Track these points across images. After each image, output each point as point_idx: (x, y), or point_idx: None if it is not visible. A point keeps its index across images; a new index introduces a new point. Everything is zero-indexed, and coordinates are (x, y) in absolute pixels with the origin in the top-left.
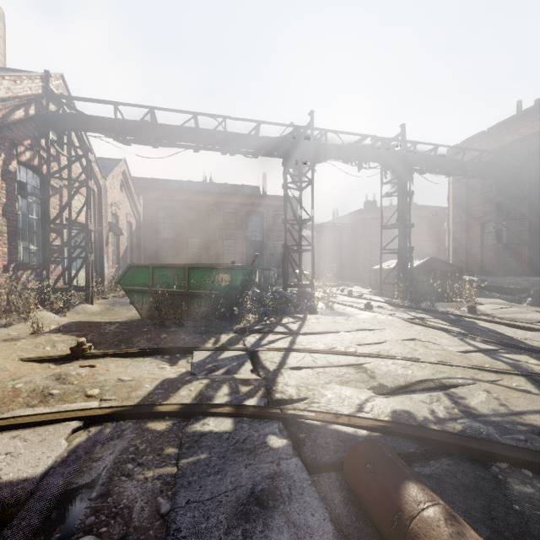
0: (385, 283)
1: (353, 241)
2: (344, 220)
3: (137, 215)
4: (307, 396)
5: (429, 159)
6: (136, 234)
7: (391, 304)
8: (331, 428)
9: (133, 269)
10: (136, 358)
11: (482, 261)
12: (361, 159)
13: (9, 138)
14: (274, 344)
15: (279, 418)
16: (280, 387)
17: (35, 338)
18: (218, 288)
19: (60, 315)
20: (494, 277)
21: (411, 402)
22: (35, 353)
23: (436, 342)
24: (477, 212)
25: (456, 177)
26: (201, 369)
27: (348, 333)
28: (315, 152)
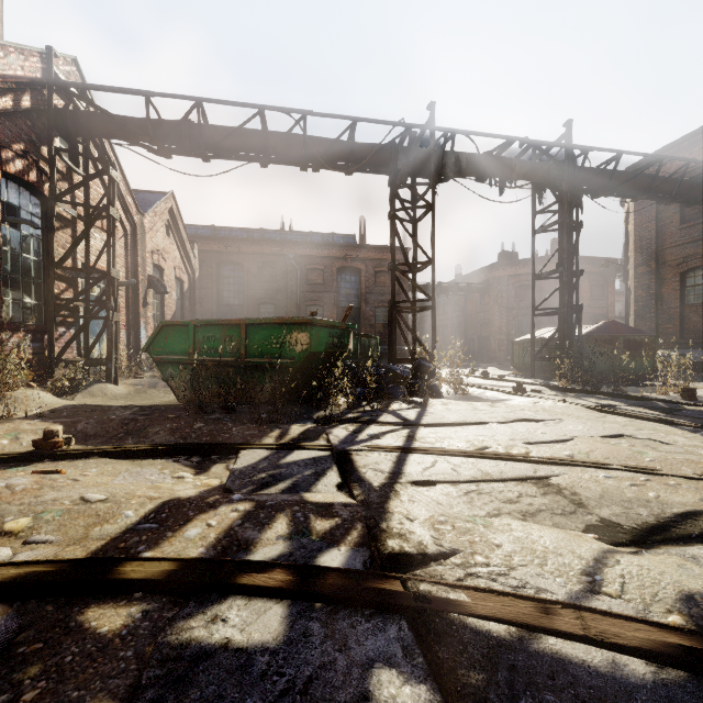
0: (539, 359)
1: (484, 308)
2: (471, 279)
3: (190, 270)
4: (458, 548)
5: (606, 173)
6: (189, 296)
7: (553, 387)
8: (541, 648)
9: (167, 329)
10: (142, 459)
11: (681, 328)
12: (504, 176)
13: None
14: (379, 440)
15: (400, 609)
16: (396, 524)
17: None
18: (290, 354)
19: (66, 399)
20: (702, 350)
21: (702, 569)
22: None
23: (666, 440)
24: (673, 256)
25: (640, 208)
26: (244, 482)
27: (501, 425)
28: (436, 164)
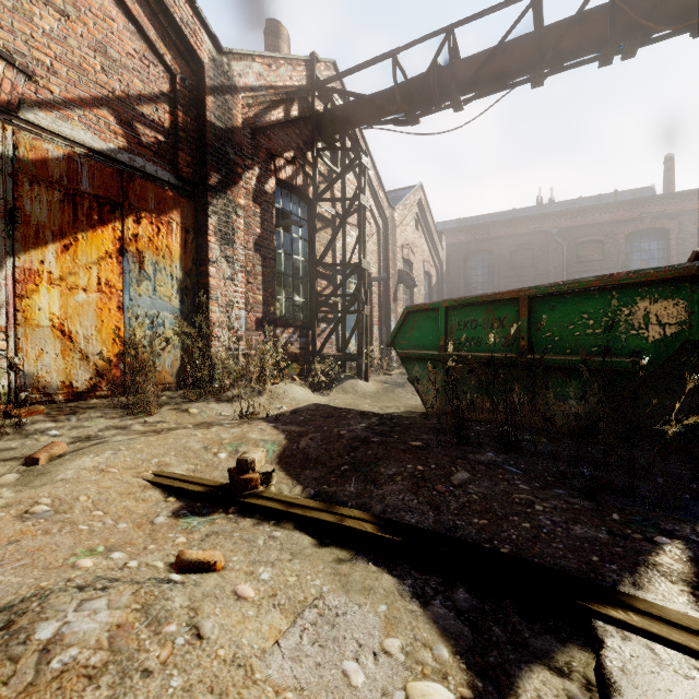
0: None
1: None
2: None
3: (437, 264)
4: None
5: None
6: (436, 291)
7: None
8: None
9: (413, 317)
10: (355, 555)
11: None
12: None
13: (265, 148)
14: None
15: None
16: None
17: (231, 428)
18: (628, 346)
19: (322, 393)
20: None
21: None
22: (195, 461)
23: None
24: None
25: None
26: None
27: None
28: None
